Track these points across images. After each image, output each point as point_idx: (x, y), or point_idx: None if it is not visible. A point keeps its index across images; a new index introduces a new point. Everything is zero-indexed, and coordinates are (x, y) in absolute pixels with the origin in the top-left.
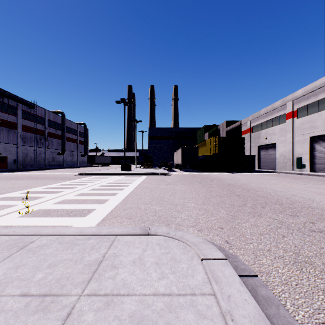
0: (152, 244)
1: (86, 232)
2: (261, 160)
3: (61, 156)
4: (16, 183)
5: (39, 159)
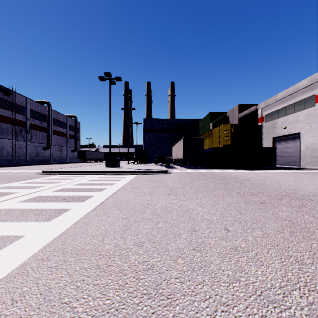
0: None
1: None
2: (277, 155)
3: (47, 151)
4: None
5: (19, 154)
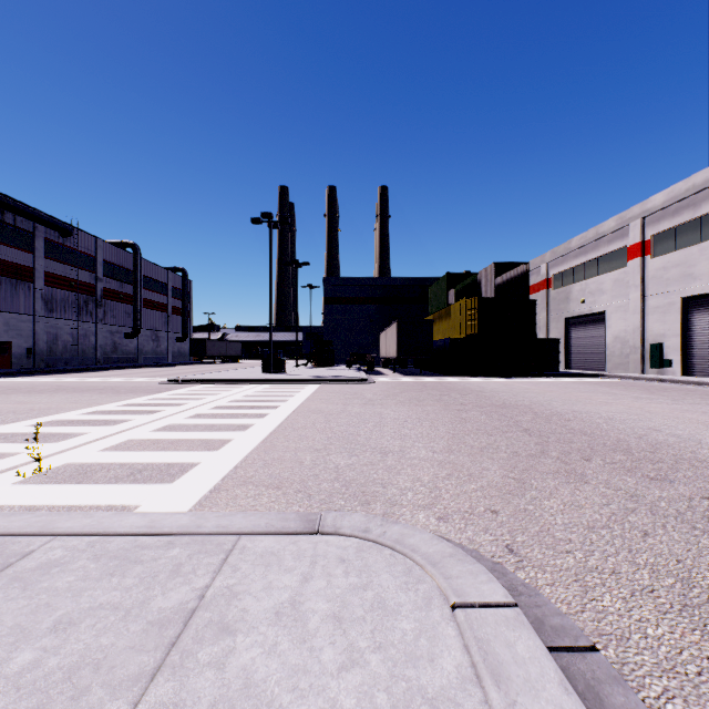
0: (325, 561)
1: (164, 527)
2: (573, 350)
3: (133, 341)
4: (26, 400)
5: (83, 348)
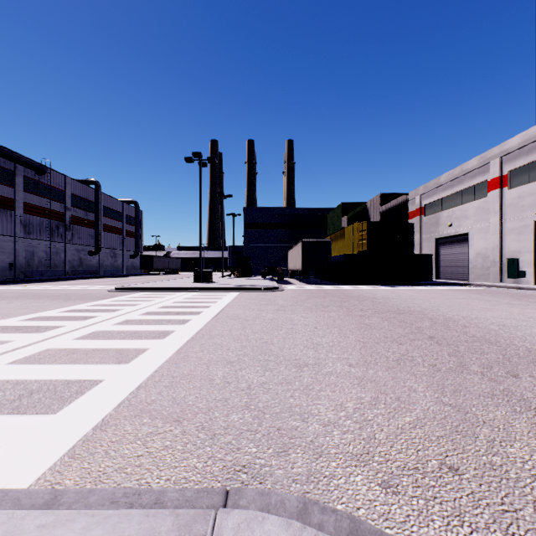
0: None
1: None
2: (441, 264)
3: (95, 257)
4: None
5: (55, 262)
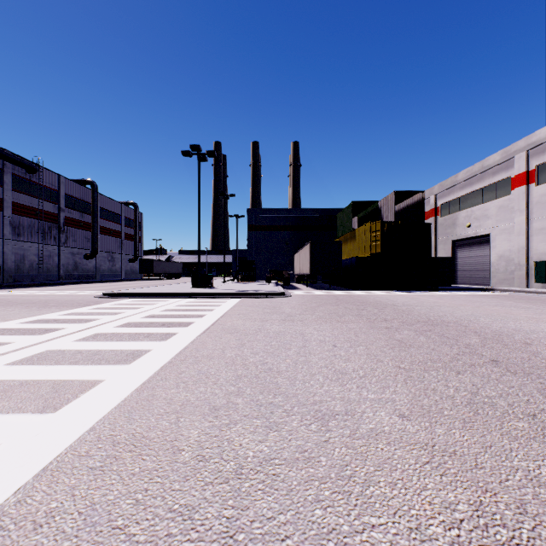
0: None
1: None
2: (459, 268)
3: (91, 261)
4: None
5: (48, 266)
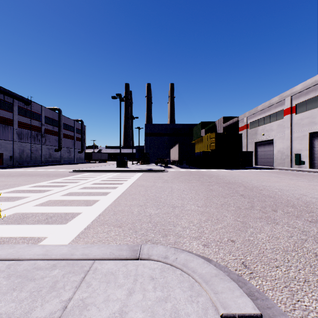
0: (142, 279)
1: (52, 254)
2: (258, 157)
3: (58, 153)
4: (5, 180)
5: (35, 156)
